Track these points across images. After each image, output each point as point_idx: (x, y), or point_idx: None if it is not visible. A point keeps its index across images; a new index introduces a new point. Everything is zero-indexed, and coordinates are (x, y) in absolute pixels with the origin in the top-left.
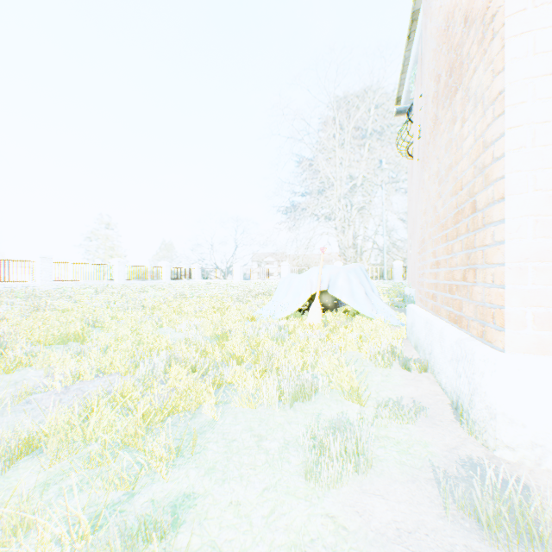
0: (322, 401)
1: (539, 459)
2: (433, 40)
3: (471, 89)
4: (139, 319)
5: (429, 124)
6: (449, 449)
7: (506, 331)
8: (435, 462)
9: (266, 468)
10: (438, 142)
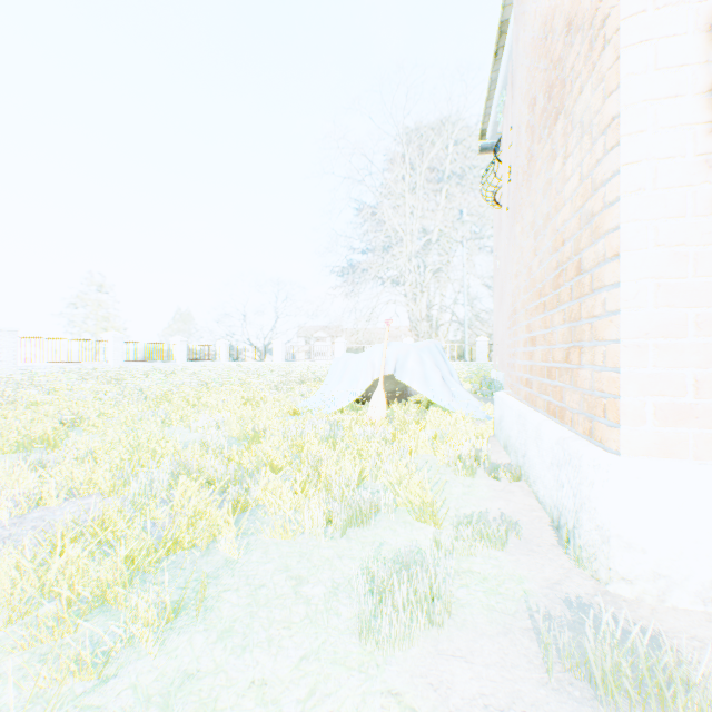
0: (385, 524)
1: (663, 593)
2: (527, 54)
3: (576, 115)
4: (138, 415)
5: (523, 162)
6: (551, 585)
7: (621, 428)
8: (534, 604)
9: (306, 626)
10: (533, 185)
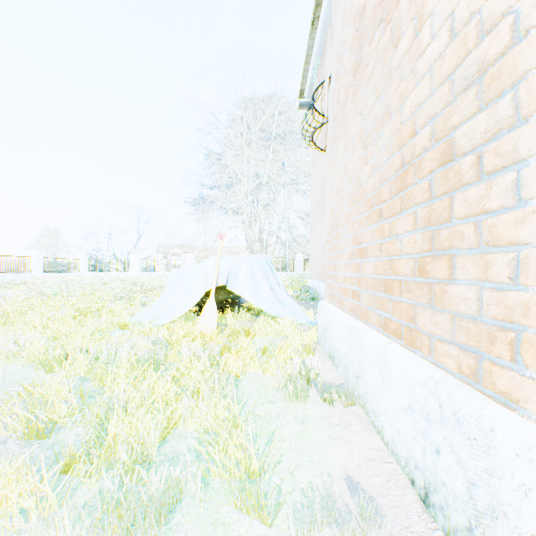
0: None
1: None
2: None
3: None
4: None
5: (347, 79)
6: None
7: None
8: None
9: None
10: (362, 94)
